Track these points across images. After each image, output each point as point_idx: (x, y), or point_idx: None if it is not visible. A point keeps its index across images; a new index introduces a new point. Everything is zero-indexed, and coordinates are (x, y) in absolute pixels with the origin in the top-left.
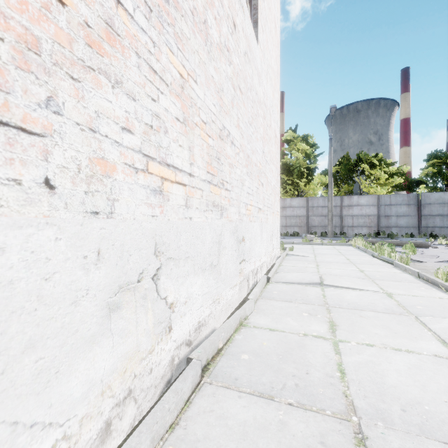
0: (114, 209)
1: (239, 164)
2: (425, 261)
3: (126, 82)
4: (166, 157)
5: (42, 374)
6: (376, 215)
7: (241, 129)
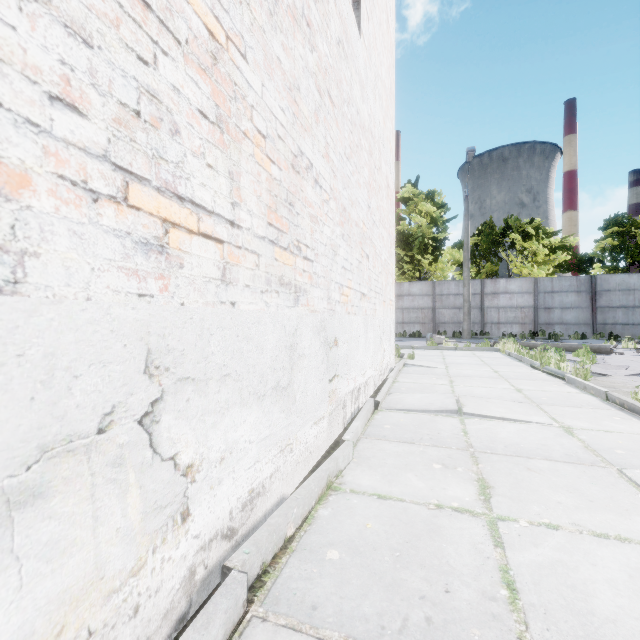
0: (24, 274)
1: (329, 219)
2: (610, 374)
3: None
4: (177, 183)
5: None
6: (532, 307)
7: (333, 162)
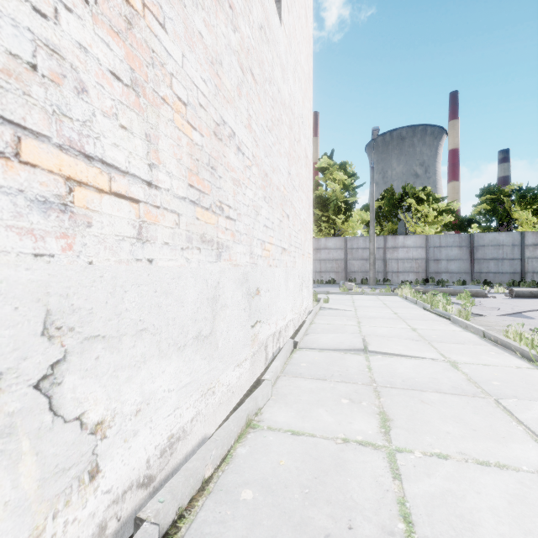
0: None
1: (251, 182)
2: (485, 314)
3: None
4: (83, 141)
5: None
6: (424, 259)
7: (255, 133)
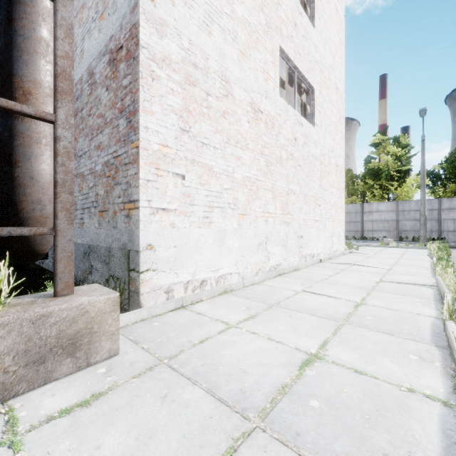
0: (258, 226)
1: (299, 201)
2: None
3: (260, 197)
4: (268, 211)
5: (250, 255)
6: None
7: (300, 183)
